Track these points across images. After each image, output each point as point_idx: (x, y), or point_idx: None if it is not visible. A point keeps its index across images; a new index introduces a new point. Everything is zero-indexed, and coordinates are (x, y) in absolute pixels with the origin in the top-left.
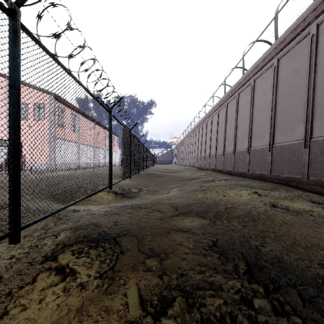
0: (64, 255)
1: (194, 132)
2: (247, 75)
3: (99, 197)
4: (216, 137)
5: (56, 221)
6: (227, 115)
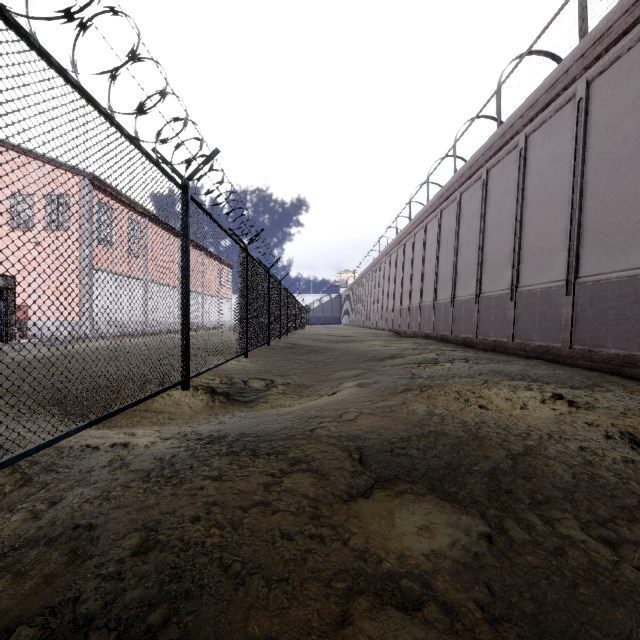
0: None
1: (386, 258)
2: (509, 127)
3: (173, 401)
4: (436, 268)
5: (6, 494)
6: (459, 219)
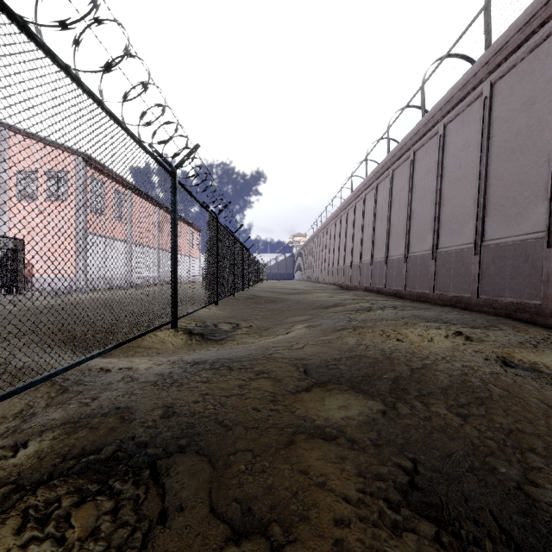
0: None
1: (332, 223)
2: (430, 117)
3: (159, 340)
4: (373, 232)
5: (53, 398)
6: (392, 192)
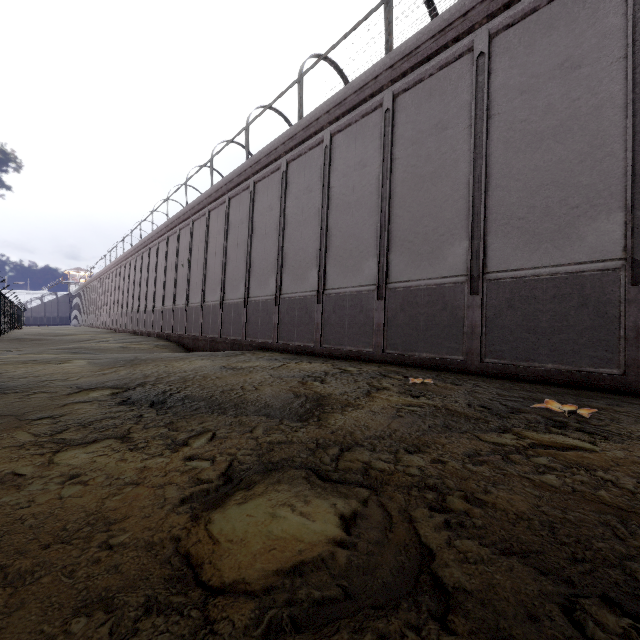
0: None
1: (110, 272)
2: (153, 235)
3: None
4: (133, 290)
5: None
6: (142, 266)
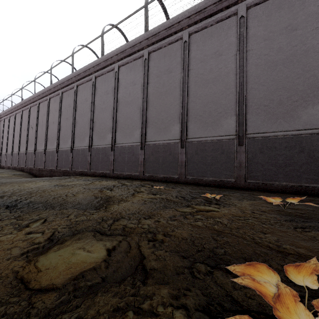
0: None
1: None
2: (12, 109)
3: None
4: None
5: None
6: (4, 127)
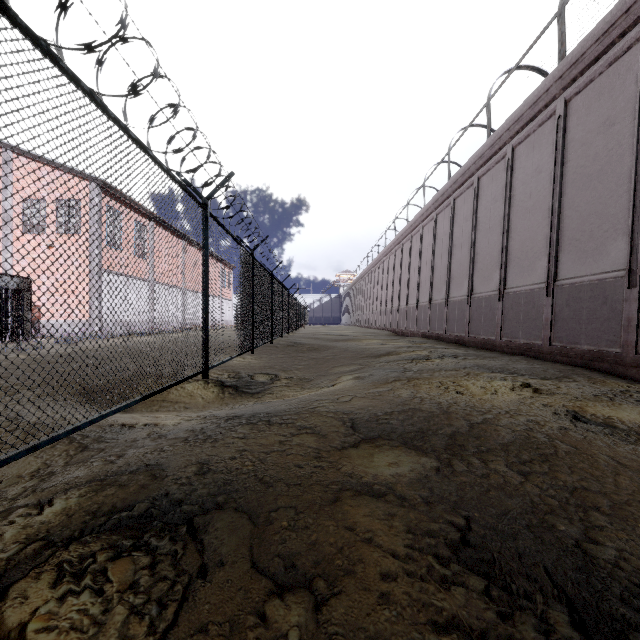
0: (28, 588)
1: (384, 259)
2: (497, 139)
3: (187, 393)
4: (432, 270)
5: (72, 456)
6: (453, 223)
